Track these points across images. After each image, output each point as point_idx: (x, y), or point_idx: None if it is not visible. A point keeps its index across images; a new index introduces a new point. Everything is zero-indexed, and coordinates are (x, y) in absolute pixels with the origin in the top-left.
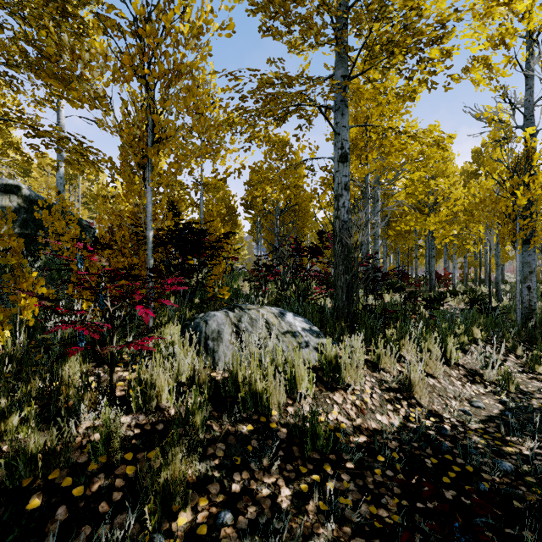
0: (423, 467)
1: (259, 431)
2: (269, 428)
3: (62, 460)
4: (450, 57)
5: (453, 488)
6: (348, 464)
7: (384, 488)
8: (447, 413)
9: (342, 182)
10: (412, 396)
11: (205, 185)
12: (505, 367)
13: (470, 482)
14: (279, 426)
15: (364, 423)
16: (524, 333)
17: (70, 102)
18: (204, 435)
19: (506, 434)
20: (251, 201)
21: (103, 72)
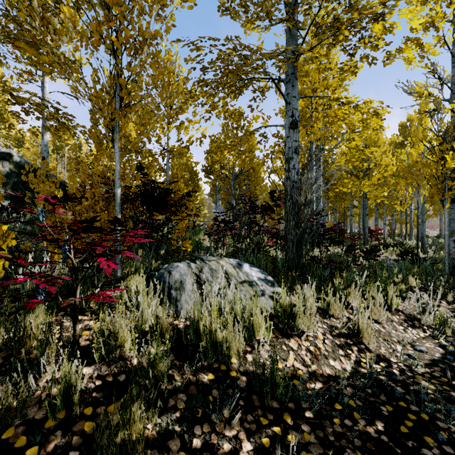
0: (418, 452)
1: (220, 380)
2: (229, 377)
3: (17, 417)
4: (392, 31)
5: (412, 438)
6: (307, 413)
7: (345, 440)
8: (394, 358)
9: (292, 146)
10: (360, 341)
11: (171, 152)
12: (441, 313)
13: (427, 431)
14: (238, 374)
15: (319, 369)
16: (452, 281)
17: (41, 65)
18: (165, 386)
19: (452, 378)
20: (210, 168)
21: (72, 37)
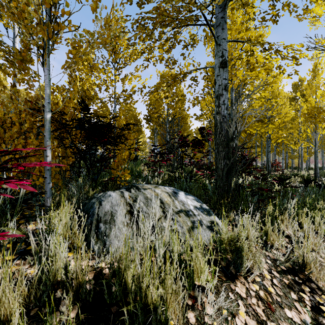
0: None
1: None
2: None
3: None
4: None
5: None
6: None
7: None
8: None
9: (222, 84)
10: (307, 277)
11: (117, 99)
12: None
13: None
14: None
15: None
16: None
17: None
18: None
19: None
20: (150, 116)
21: None
